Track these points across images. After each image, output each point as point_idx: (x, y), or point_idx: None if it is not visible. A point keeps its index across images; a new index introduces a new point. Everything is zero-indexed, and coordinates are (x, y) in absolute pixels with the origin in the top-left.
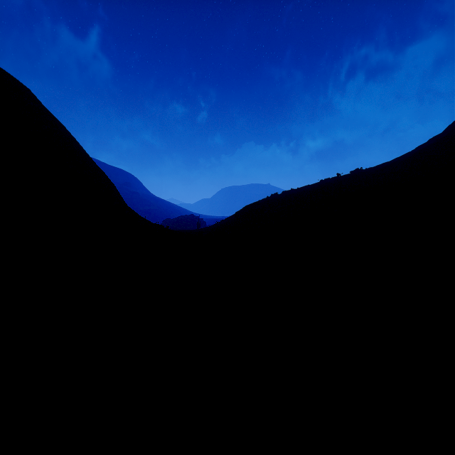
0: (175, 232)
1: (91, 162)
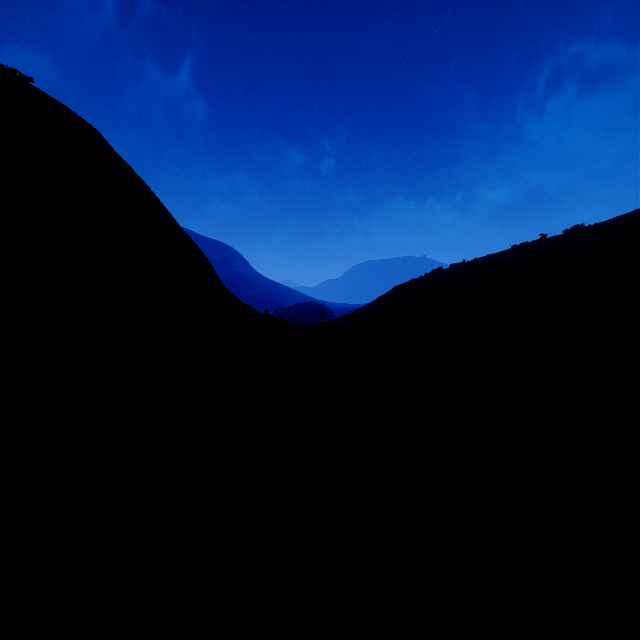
0: (293, 326)
1: (177, 228)
